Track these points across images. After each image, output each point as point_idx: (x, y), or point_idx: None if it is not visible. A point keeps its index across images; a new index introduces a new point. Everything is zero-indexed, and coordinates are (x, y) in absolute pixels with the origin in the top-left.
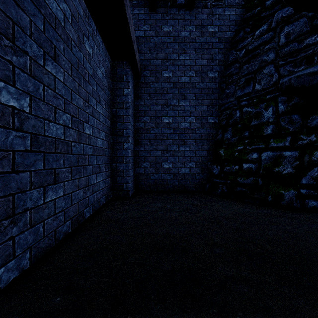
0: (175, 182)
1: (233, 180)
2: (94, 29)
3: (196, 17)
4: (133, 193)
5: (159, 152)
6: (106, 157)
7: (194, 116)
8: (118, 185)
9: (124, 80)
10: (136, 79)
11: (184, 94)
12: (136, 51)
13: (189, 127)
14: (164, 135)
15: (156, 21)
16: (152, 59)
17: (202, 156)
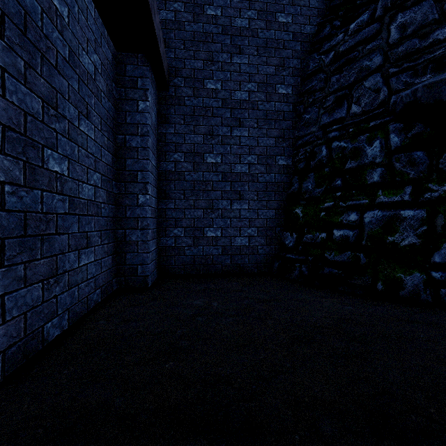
0: (226, 260)
1: (318, 255)
2: None
3: None
4: (155, 279)
5: (200, 211)
6: (104, 218)
7: (256, 153)
8: (128, 267)
9: (139, 86)
10: (162, 90)
11: (239, 119)
12: (160, 36)
13: (247, 172)
14: (208, 184)
15: None
16: (189, 59)
17: (269, 218)
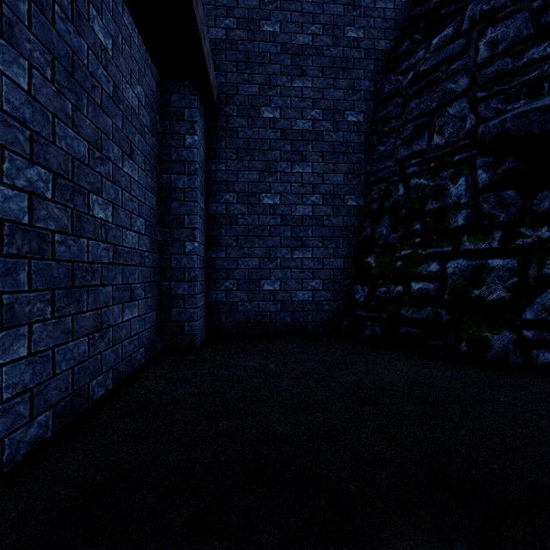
0: (285, 317)
1: (394, 312)
2: (118, 0)
3: (323, 9)
4: (204, 339)
5: (255, 260)
6: (147, 269)
7: (320, 193)
8: (173, 324)
9: (185, 117)
10: (211, 121)
11: (301, 152)
12: (210, 61)
13: (310, 215)
14: (265, 229)
15: (250, 11)
16: (242, 83)
17: (336, 269)
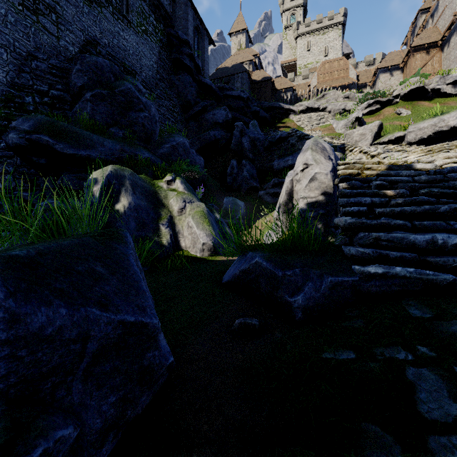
0: None
1: None
2: None
3: None
4: None
5: None
6: None
7: None
8: None
9: None
10: None
11: None
12: None
13: None
14: None
15: None
16: None
17: None
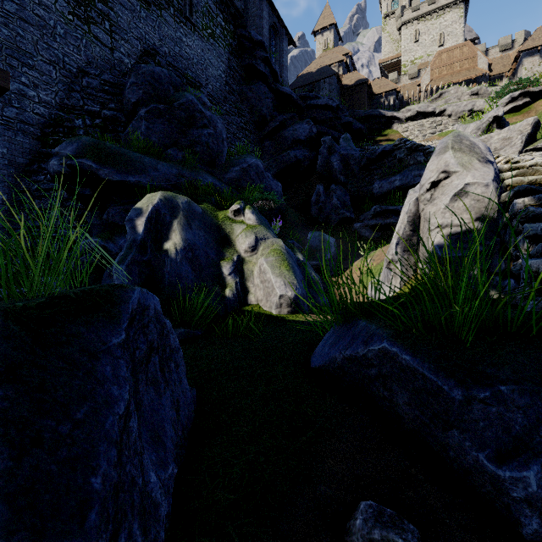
0: None
1: None
2: None
3: None
4: None
5: None
6: None
7: None
8: None
9: None
10: None
11: None
12: None
13: None
14: None
15: None
16: None
17: None
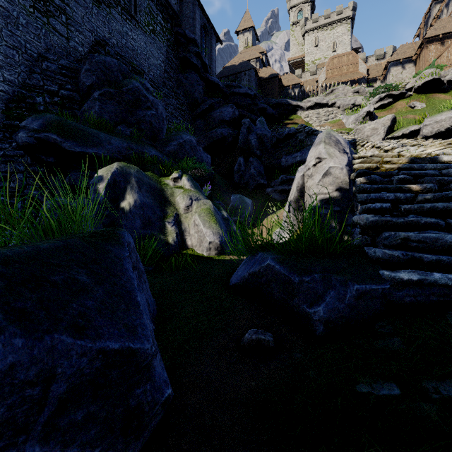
0: None
1: None
2: None
3: None
4: None
5: None
6: None
7: None
8: None
9: None
10: None
11: None
12: None
13: None
14: None
15: None
16: None
17: None
